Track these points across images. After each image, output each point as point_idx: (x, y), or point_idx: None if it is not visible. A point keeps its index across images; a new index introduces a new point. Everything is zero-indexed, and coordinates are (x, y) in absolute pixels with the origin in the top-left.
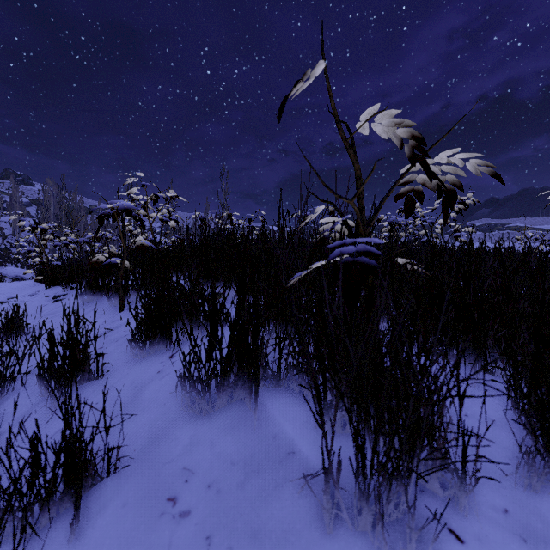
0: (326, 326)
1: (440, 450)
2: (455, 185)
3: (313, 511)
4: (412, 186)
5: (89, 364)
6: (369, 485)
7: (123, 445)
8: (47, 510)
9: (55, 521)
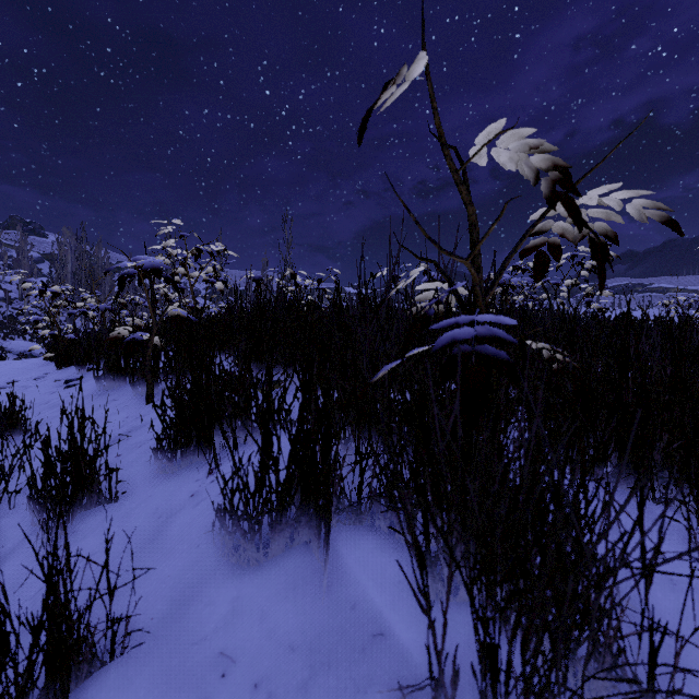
0: (428, 443)
1: (610, 647)
2: (607, 235)
3: None
4: (545, 238)
5: (99, 482)
6: None
7: (136, 609)
8: None
9: None
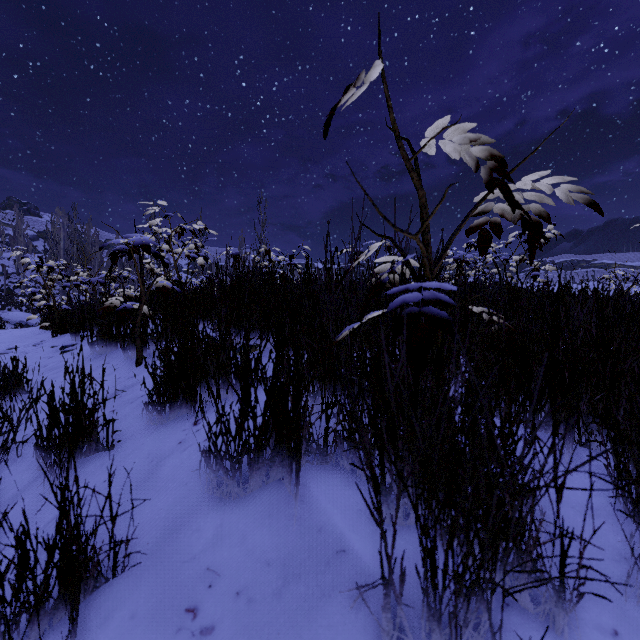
0: (384, 391)
1: (530, 554)
2: (541, 215)
3: (369, 631)
4: (487, 218)
5: (97, 432)
6: (441, 603)
7: (134, 536)
8: (37, 621)
9: (47, 635)
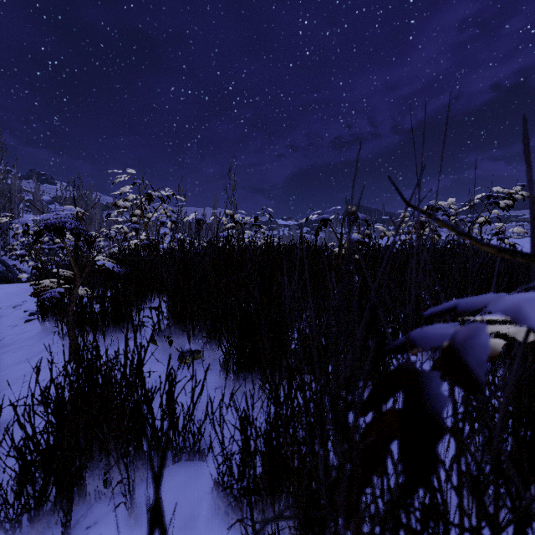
0: None
1: None
2: None
3: None
4: None
5: None
6: None
7: None
8: None
9: None
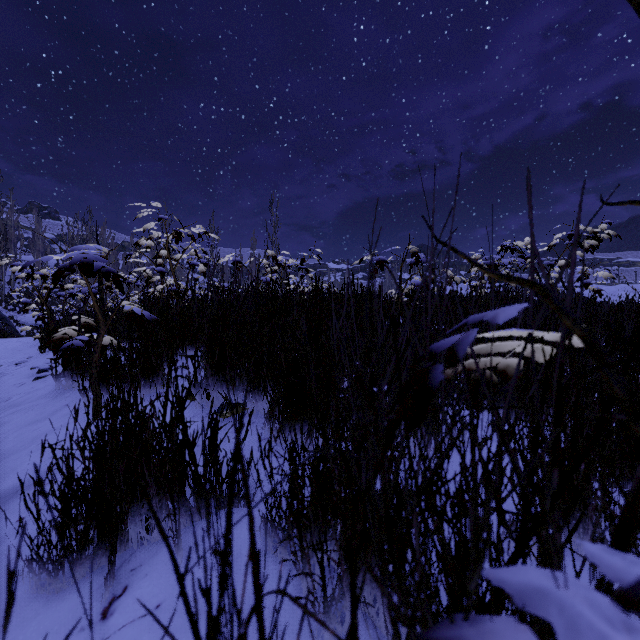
0: None
1: None
2: None
3: None
4: None
5: None
6: None
7: None
8: None
9: None
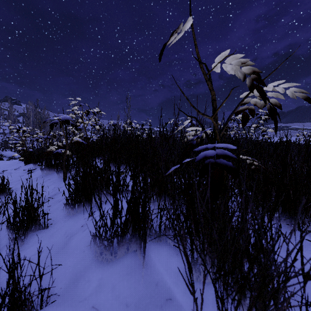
0: (193, 205)
1: (284, 310)
2: (276, 105)
3: None
4: (247, 106)
5: (39, 219)
6: None
7: (54, 283)
8: None
9: None
